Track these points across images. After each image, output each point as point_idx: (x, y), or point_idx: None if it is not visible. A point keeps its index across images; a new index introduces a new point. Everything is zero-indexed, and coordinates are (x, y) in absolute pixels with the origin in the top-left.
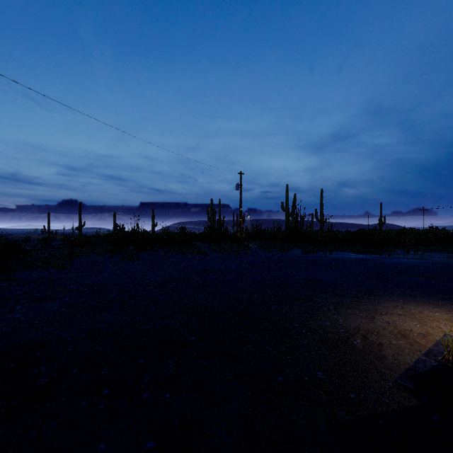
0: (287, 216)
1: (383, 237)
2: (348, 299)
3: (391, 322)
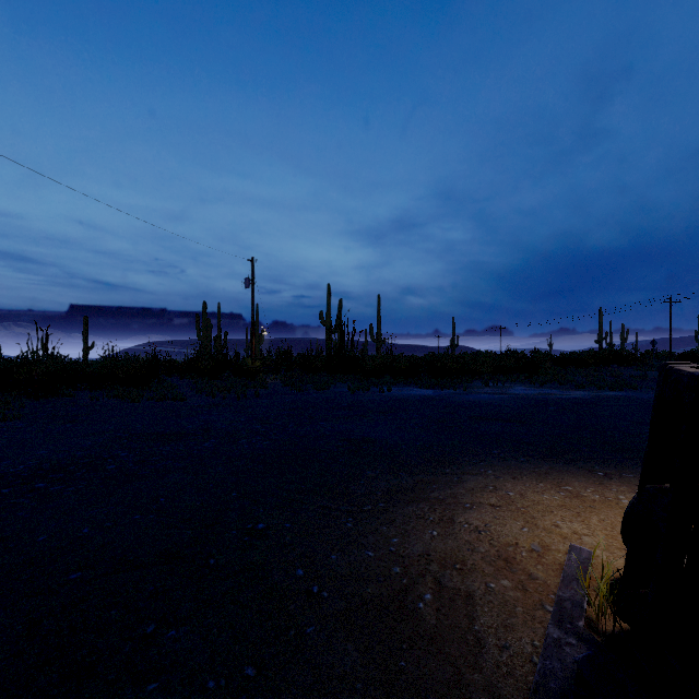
0: (329, 333)
1: (457, 364)
2: (411, 478)
3: (482, 528)
